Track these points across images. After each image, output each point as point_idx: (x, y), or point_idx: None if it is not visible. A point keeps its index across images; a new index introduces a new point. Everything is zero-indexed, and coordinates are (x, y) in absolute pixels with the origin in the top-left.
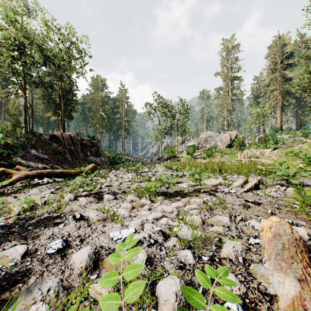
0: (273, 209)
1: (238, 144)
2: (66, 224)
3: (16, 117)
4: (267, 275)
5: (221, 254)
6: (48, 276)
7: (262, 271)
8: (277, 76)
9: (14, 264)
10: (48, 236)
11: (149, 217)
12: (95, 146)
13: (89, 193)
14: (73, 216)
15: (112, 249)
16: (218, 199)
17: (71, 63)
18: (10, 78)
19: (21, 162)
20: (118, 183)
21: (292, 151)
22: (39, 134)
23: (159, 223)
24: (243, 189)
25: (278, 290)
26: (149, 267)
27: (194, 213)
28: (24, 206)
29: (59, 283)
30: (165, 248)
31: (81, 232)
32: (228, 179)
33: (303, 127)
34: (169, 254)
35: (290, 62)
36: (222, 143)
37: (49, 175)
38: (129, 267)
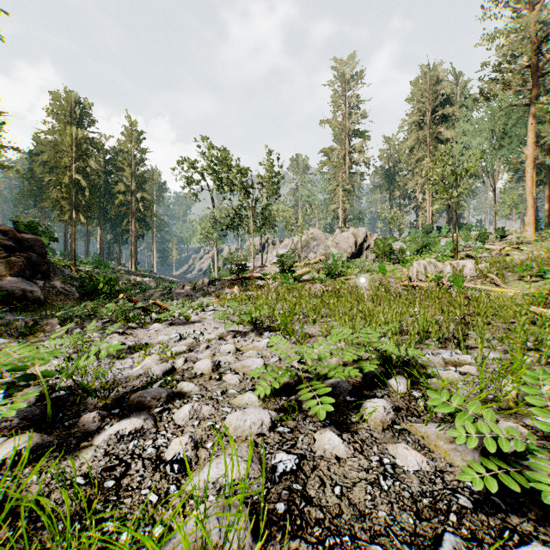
0: None
1: (383, 251)
2: None
3: None
4: None
5: None
6: None
7: None
8: (427, 135)
9: None
10: None
11: None
12: (34, 249)
13: None
14: None
15: None
16: None
17: None
18: None
19: None
20: None
21: (522, 265)
22: None
23: None
24: None
25: None
26: None
27: None
28: None
29: None
30: None
31: None
32: None
33: (466, 226)
34: None
35: (447, 112)
36: (339, 251)
37: None
38: None
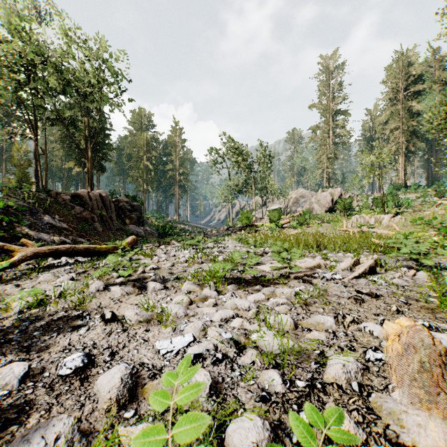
0: (399, 305)
1: (344, 207)
2: (91, 328)
3: (23, 169)
4: (399, 412)
5: (325, 377)
6: (59, 412)
7: (390, 406)
8: (399, 109)
9: (7, 393)
10: (63, 347)
11: (215, 317)
12: (137, 210)
13: (126, 279)
14: (101, 315)
15: (158, 367)
16: (316, 290)
17: (102, 90)
18: (14, 113)
19: (28, 233)
20: (169, 265)
21: (422, 218)
22: (56, 193)
23: (230, 326)
24: (353, 273)
25: (417, 439)
26: (215, 398)
27: (282, 311)
28: (28, 300)
29: (74, 425)
30: (239, 366)
31: (112, 340)
32: (330, 259)
33: (437, 182)
34: (245, 378)
35: (418, 89)
36: (320, 206)
37: (68, 252)
38: (181, 420)
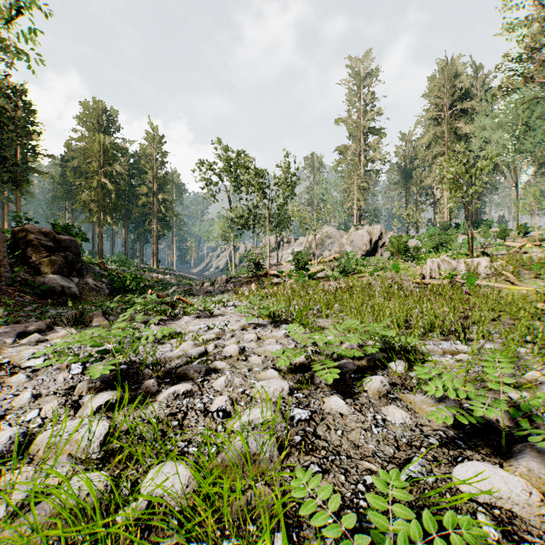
0: None
1: (398, 249)
2: None
3: None
4: None
5: None
6: None
7: None
8: (444, 131)
9: None
10: None
11: None
12: (70, 249)
13: None
14: None
15: None
16: None
17: None
18: None
19: None
20: None
21: (539, 263)
22: None
23: None
24: None
25: None
26: None
27: None
28: None
29: None
30: None
31: None
32: None
33: (486, 222)
34: None
35: (466, 106)
36: (354, 249)
37: None
38: None
